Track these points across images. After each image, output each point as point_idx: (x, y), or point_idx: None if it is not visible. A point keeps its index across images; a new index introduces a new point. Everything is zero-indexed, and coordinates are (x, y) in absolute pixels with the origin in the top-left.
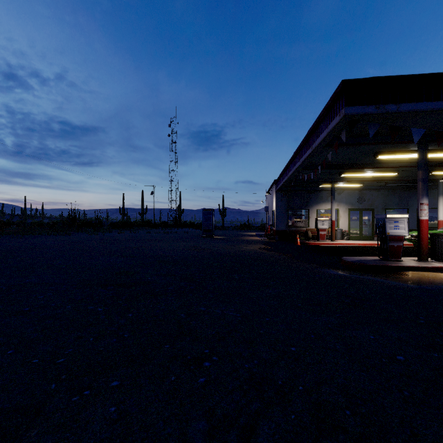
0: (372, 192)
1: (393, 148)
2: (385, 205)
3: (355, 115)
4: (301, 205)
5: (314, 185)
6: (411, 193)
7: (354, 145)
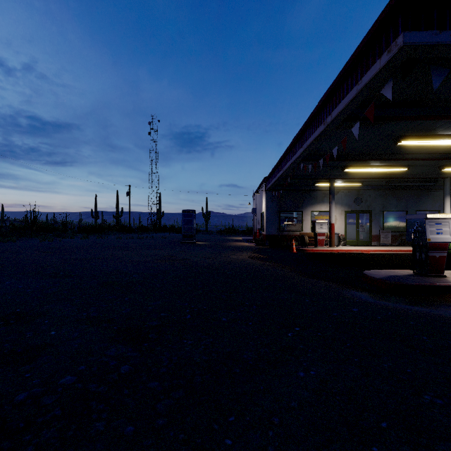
0: (370, 193)
1: (421, 130)
2: (384, 207)
3: (419, 46)
4: (294, 206)
5: (309, 184)
6: (410, 194)
7: (382, 120)
